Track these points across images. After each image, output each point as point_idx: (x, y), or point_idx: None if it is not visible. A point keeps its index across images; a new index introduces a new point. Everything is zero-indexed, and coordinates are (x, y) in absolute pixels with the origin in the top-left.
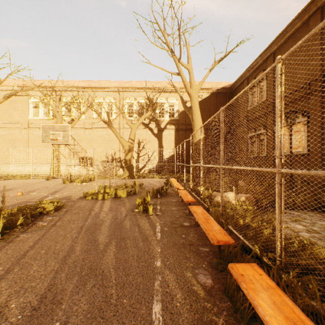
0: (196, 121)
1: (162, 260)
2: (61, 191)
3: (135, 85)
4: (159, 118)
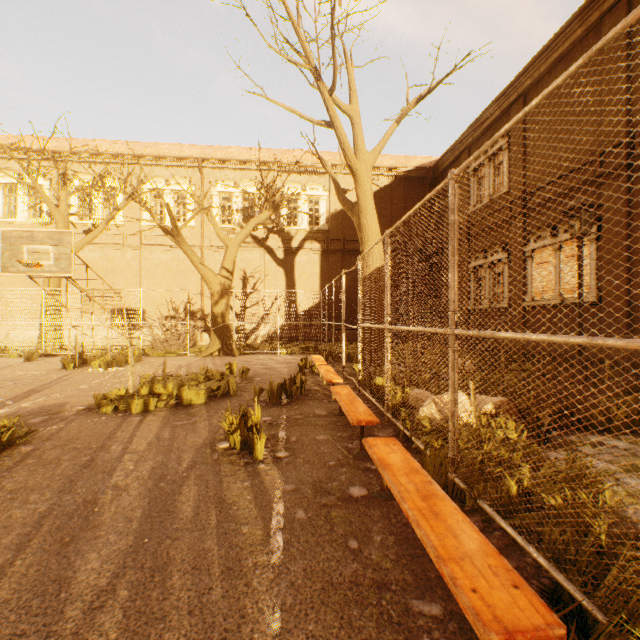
0: (367, 230)
1: None
2: (46, 389)
3: (236, 155)
4: (287, 227)
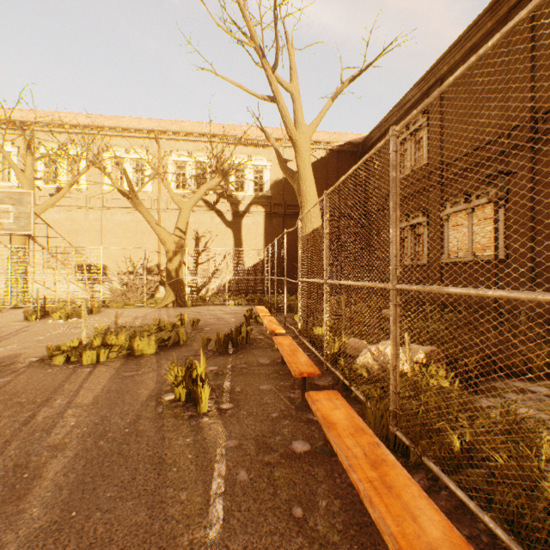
0: (306, 195)
1: None
2: (4, 340)
3: (189, 128)
4: (235, 193)
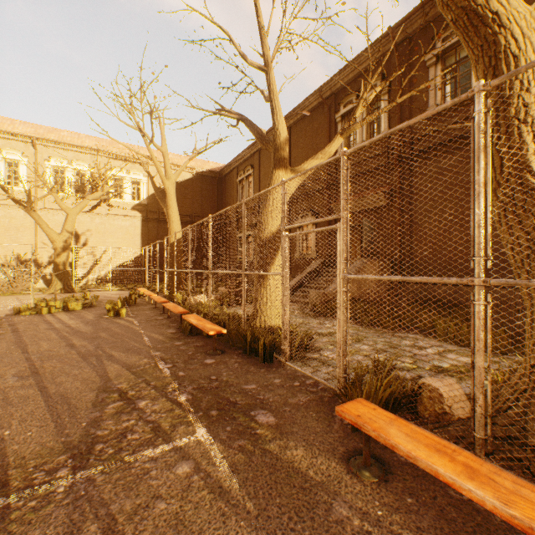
0: (173, 218)
1: (144, 330)
2: None
3: (69, 140)
4: (115, 199)
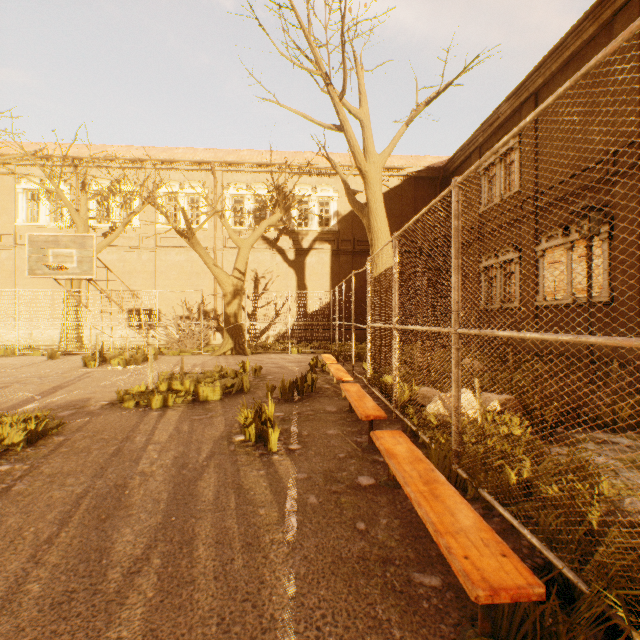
0: (377, 231)
1: (299, 639)
2: (70, 385)
3: (248, 158)
4: (298, 228)
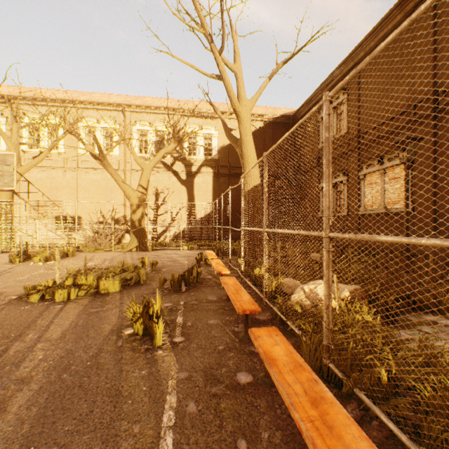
0: (248, 157)
1: None
2: None
3: (150, 103)
4: (188, 156)
